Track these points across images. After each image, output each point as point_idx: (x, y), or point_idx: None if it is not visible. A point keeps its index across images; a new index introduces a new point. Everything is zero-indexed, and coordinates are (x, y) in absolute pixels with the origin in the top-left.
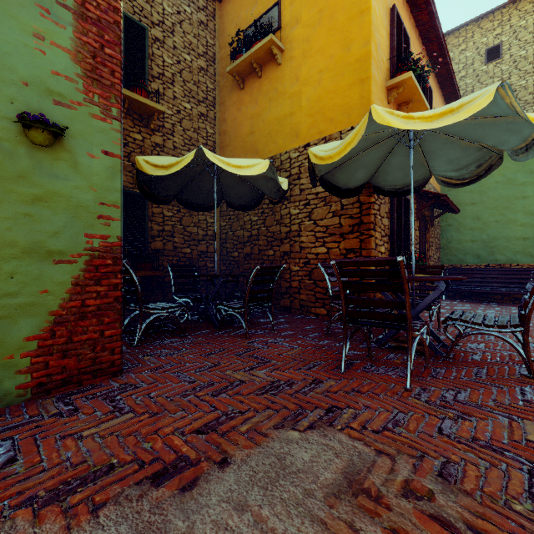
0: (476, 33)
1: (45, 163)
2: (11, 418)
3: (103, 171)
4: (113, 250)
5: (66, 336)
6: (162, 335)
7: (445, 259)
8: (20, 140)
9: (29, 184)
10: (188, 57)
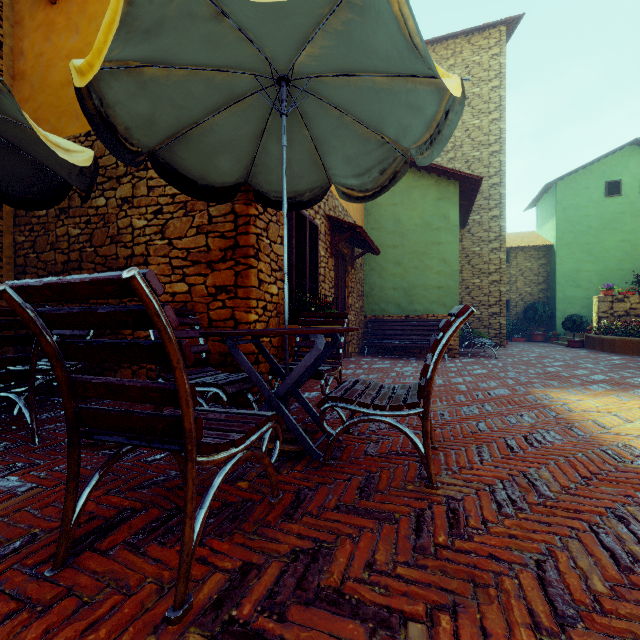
0: None
1: None
2: None
3: None
4: None
5: None
6: None
7: (368, 309)
8: None
9: None
10: None
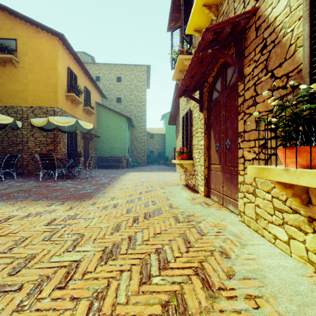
0: (114, 69)
1: None
2: None
3: None
4: None
5: None
6: None
7: (98, 154)
8: None
9: None
10: None
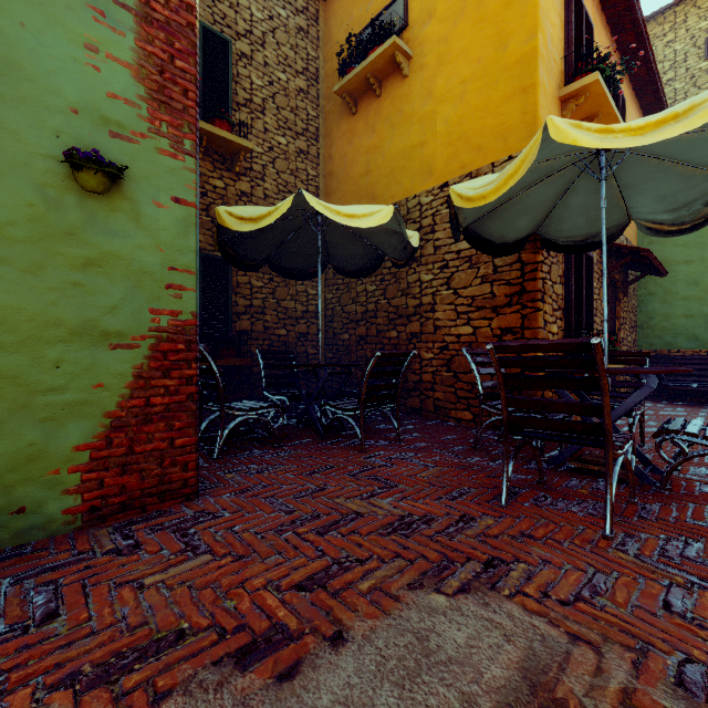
0: (690, 16)
1: (99, 215)
2: (55, 553)
3: (172, 225)
4: (185, 331)
5: (126, 445)
6: (249, 444)
7: (644, 343)
8: (68, 186)
9: (79, 244)
10: (283, 75)
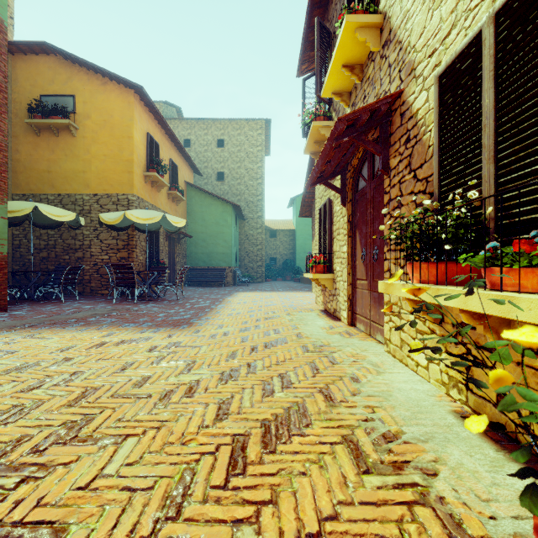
0: (212, 127)
1: None
2: None
3: (1, 225)
4: (5, 258)
5: None
6: None
7: (189, 263)
8: None
9: None
10: None
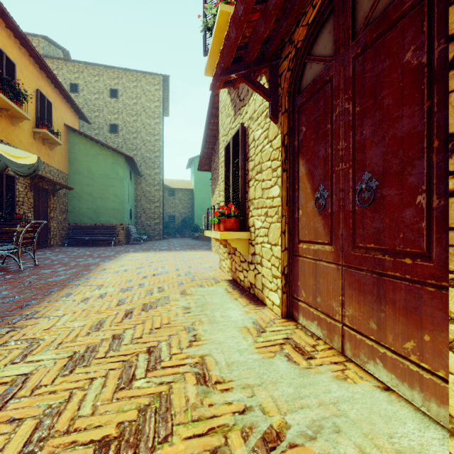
0: (105, 74)
1: None
2: None
3: None
4: None
5: None
6: None
7: (71, 220)
8: None
9: None
10: None
